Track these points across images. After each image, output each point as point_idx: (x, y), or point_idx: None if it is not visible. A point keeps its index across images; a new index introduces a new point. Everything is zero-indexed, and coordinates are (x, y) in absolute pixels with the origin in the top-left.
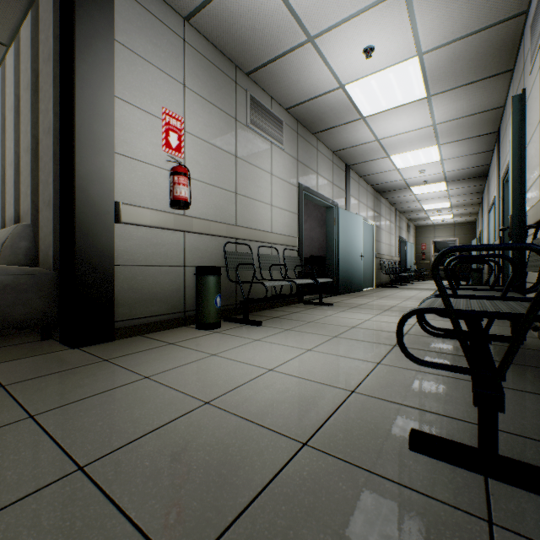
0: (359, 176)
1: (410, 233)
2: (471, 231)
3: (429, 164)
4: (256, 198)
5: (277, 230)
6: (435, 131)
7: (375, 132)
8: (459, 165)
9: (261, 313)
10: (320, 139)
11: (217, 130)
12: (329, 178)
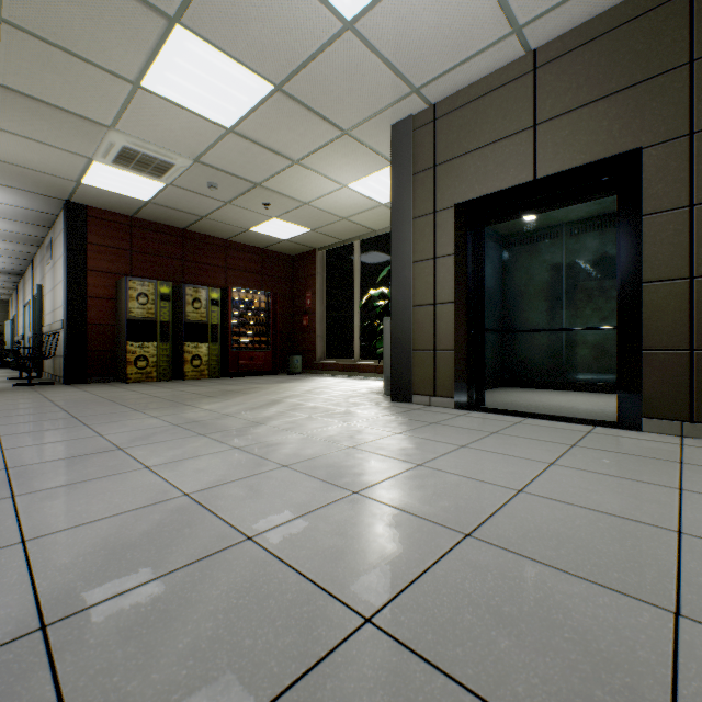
0: None
1: None
2: (4, 310)
3: None
4: None
5: None
6: None
7: None
8: (1, 266)
9: None
10: None
11: None
12: None
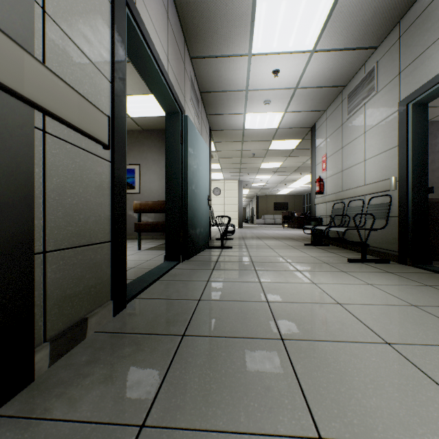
0: None
1: None
2: None
3: None
4: (353, 165)
5: (370, 181)
6: None
7: None
8: None
9: (342, 250)
10: None
11: (335, 143)
12: None
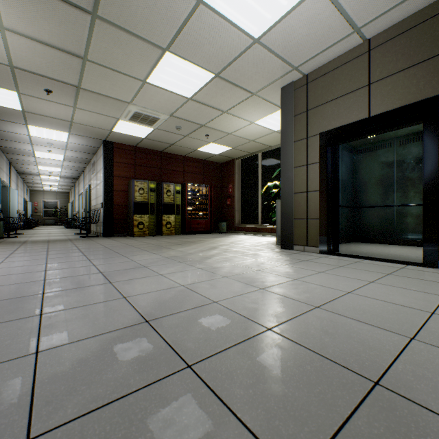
0: (13, 166)
1: (28, 194)
2: (67, 197)
3: (55, 171)
4: None
5: None
6: (63, 166)
7: (38, 160)
8: (68, 174)
9: None
10: (6, 154)
11: None
12: (6, 172)
